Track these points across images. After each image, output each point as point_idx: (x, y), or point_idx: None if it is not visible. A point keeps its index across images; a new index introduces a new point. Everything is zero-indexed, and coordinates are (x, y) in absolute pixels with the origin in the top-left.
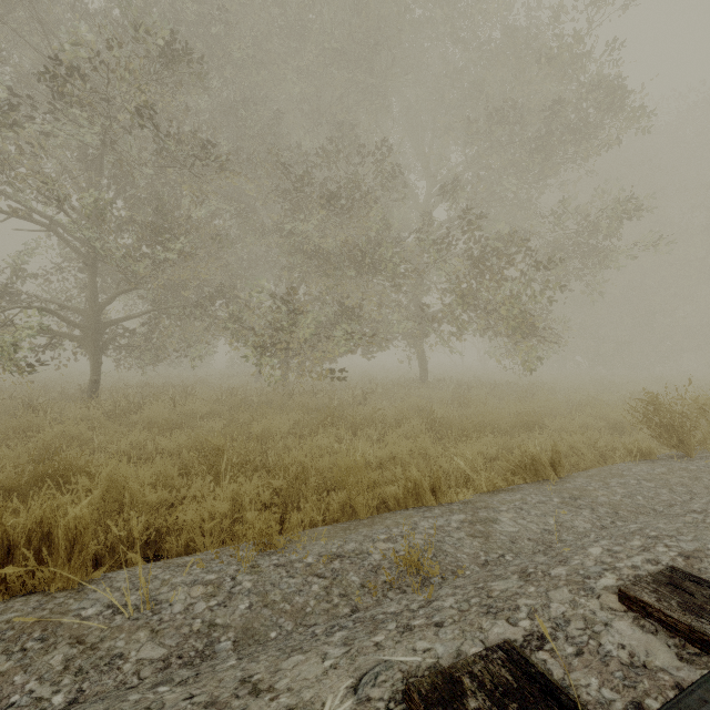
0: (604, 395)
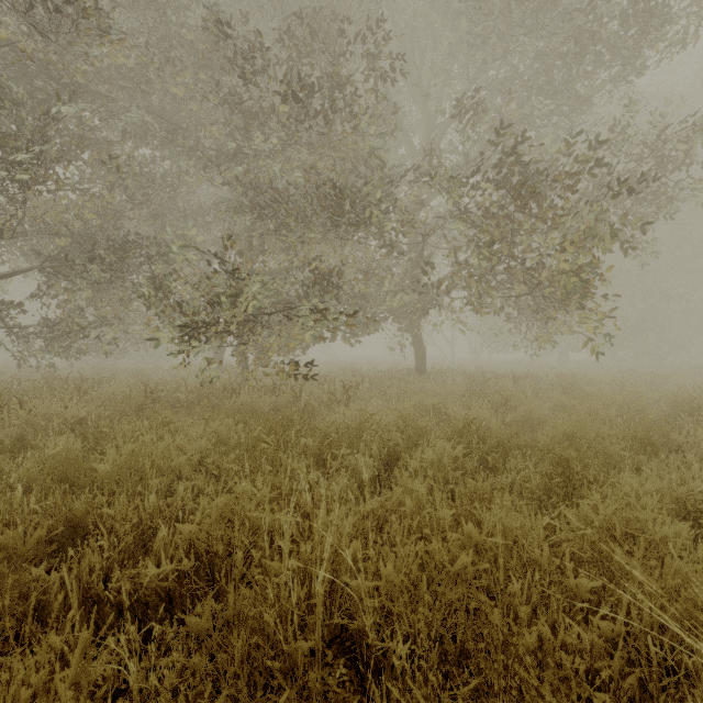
0: (669, 389)
